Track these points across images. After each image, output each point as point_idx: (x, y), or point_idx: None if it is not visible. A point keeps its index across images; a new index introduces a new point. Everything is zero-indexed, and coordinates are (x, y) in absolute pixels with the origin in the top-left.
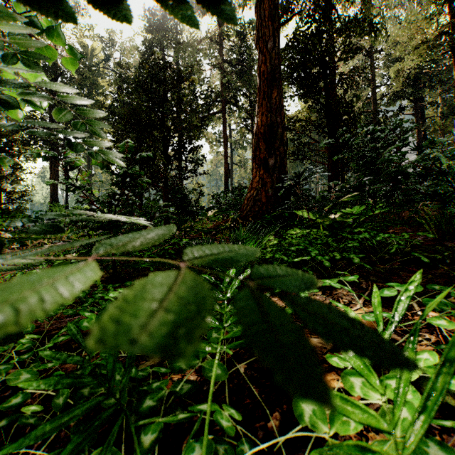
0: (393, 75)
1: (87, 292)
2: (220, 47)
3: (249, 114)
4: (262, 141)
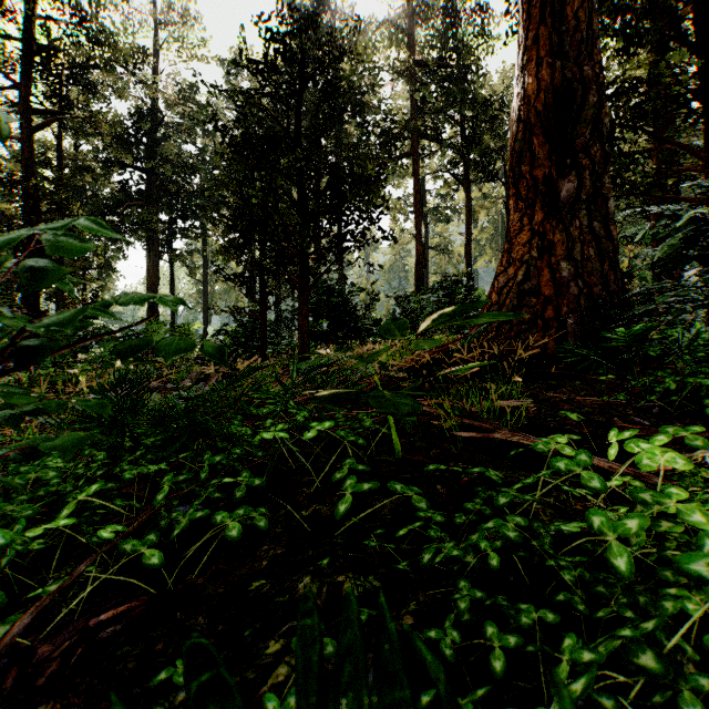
0: None
1: None
2: (408, 41)
3: (461, 154)
4: (540, 134)
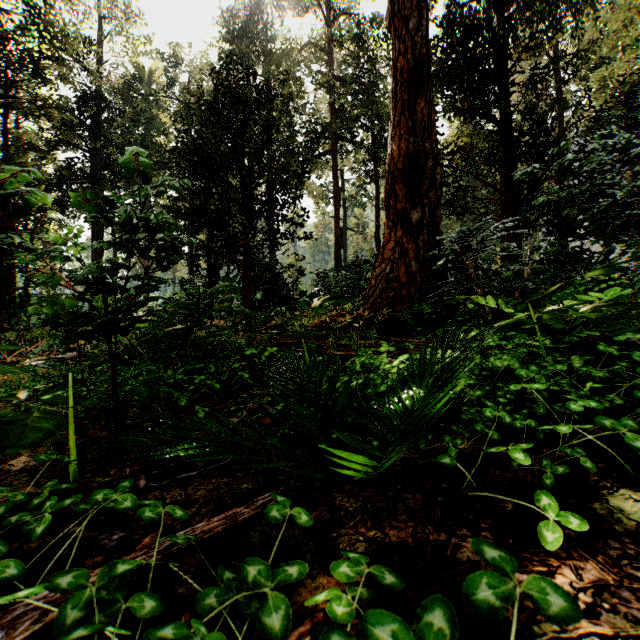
0: (596, 87)
1: (2, 512)
2: (329, 58)
3: (372, 155)
4: (400, 183)
